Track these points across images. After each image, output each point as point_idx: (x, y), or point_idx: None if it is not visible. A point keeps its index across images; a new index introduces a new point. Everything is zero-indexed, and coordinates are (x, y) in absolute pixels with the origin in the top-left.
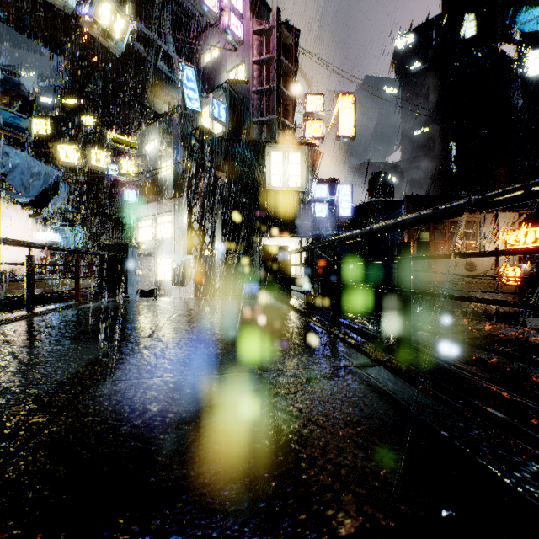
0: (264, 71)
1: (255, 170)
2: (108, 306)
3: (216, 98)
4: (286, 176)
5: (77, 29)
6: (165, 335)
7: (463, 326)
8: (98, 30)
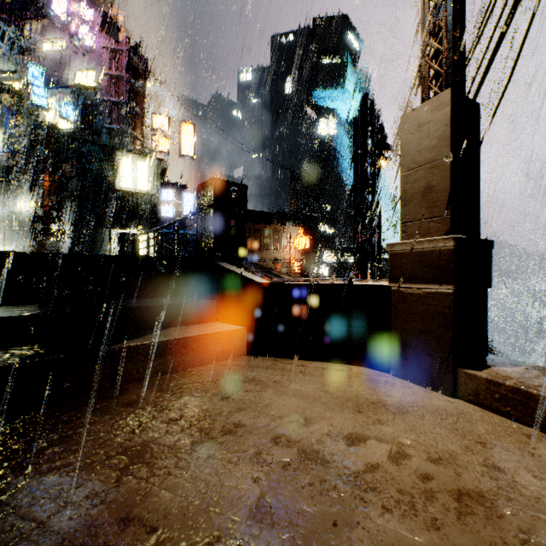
0: (113, 84)
1: (105, 170)
2: None
3: (63, 98)
4: (135, 180)
5: None
6: None
7: None
8: None
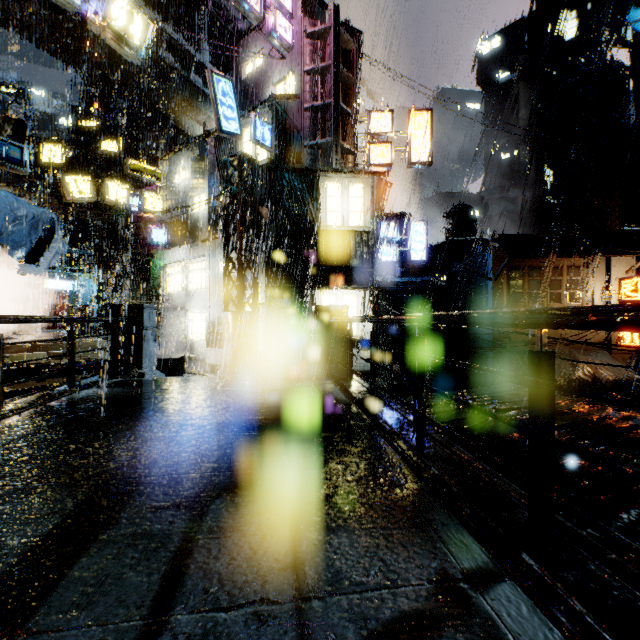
0: (318, 83)
1: (307, 206)
2: (108, 395)
3: (258, 116)
4: (346, 212)
5: (93, 35)
6: (165, 472)
7: (579, 413)
8: (110, 34)
